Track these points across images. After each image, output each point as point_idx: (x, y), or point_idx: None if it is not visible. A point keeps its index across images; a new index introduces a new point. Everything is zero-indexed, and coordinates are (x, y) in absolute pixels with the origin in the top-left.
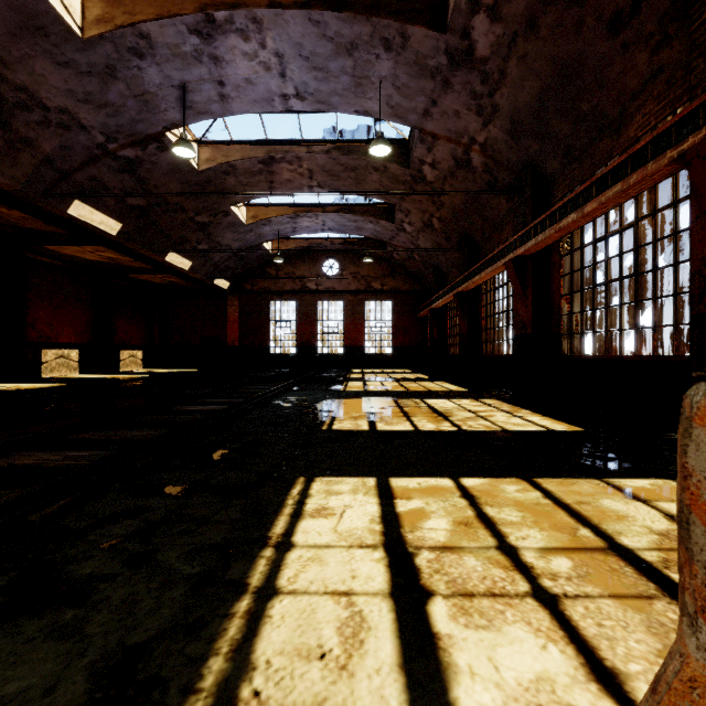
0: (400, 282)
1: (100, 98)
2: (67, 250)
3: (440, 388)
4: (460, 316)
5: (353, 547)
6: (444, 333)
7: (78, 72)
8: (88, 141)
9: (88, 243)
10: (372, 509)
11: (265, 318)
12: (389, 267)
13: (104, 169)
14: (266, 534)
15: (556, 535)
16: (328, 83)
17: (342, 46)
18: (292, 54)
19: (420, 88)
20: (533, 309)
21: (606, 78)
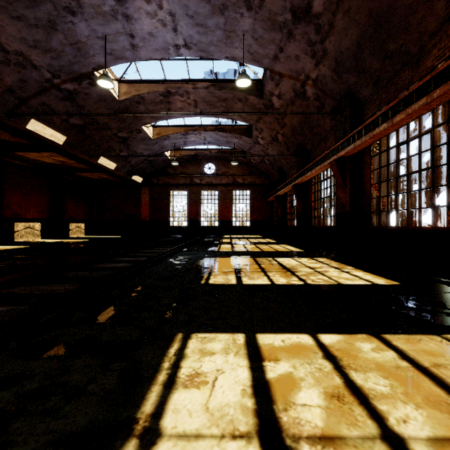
0: (255, 178)
1: (46, 45)
2: (31, 156)
3: (284, 249)
4: (296, 200)
5: (225, 438)
6: (284, 212)
7: (28, 24)
8: (39, 77)
9: (44, 150)
10: (243, 374)
11: (166, 202)
12: (248, 168)
13: (51, 97)
14: (134, 414)
15: (436, 415)
16: (206, 36)
17: (216, 7)
18: (181, 14)
19: (272, 39)
20: (350, 194)
21: (410, 23)
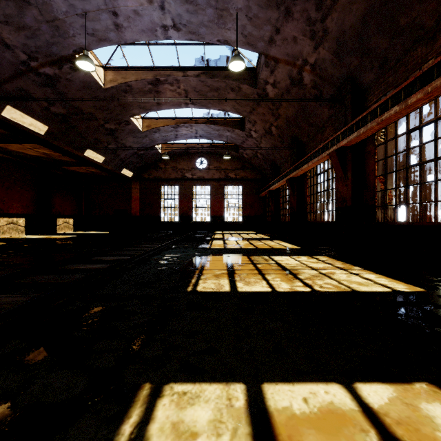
0: (248, 173)
1: (18, 21)
2: (13, 147)
3: (280, 246)
4: (291, 194)
5: None
6: (278, 207)
7: None
8: (13, 58)
9: (26, 141)
10: None
11: (157, 197)
12: (241, 163)
13: (29, 82)
14: None
15: None
16: (197, 15)
17: None
18: None
19: (267, 18)
20: (352, 187)
21: None
